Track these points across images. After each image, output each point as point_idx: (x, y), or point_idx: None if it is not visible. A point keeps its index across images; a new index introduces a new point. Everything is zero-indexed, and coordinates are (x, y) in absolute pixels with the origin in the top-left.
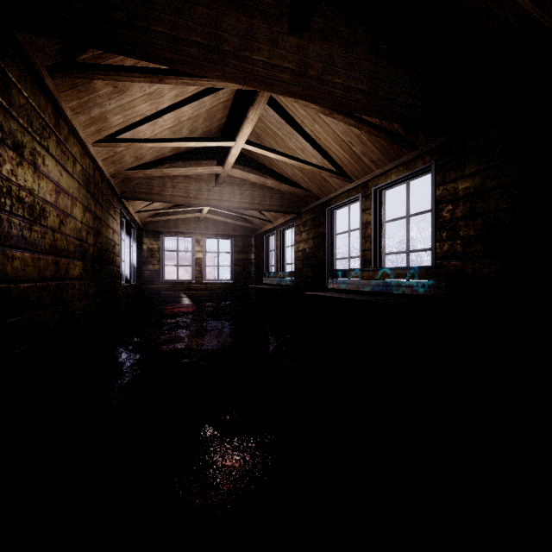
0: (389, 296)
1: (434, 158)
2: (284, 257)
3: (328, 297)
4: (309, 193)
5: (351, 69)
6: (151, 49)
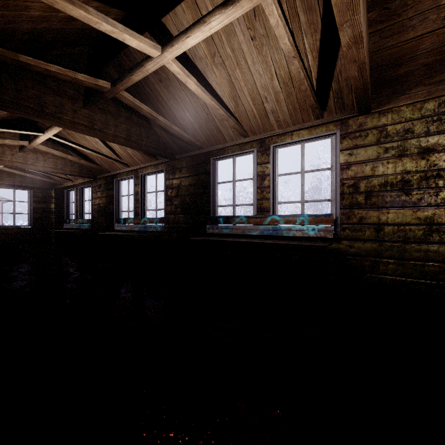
0: (148, 233)
1: (165, 166)
2: (83, 208)
3: (115, 236)
4: (102, 168)
5: (117, 127)
6: (0, 106)
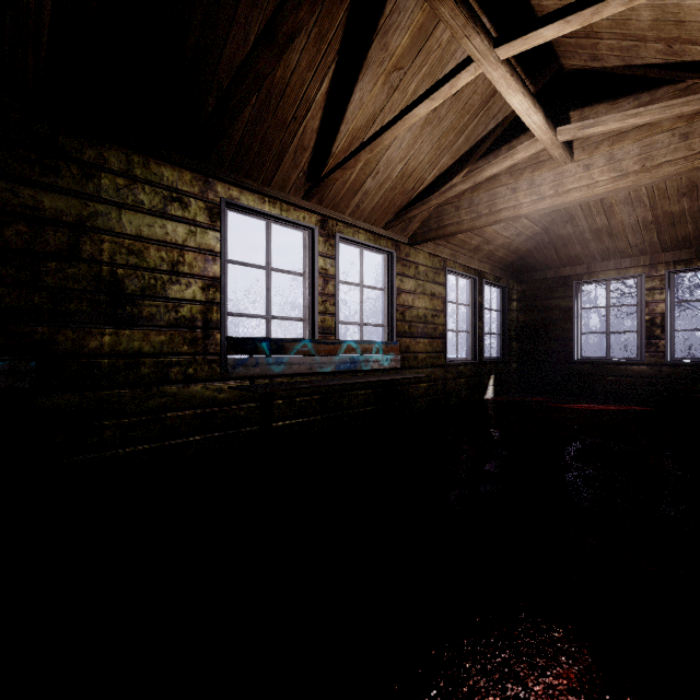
0: None
1: None
2: None
3: None
4: None
5: None
6: None
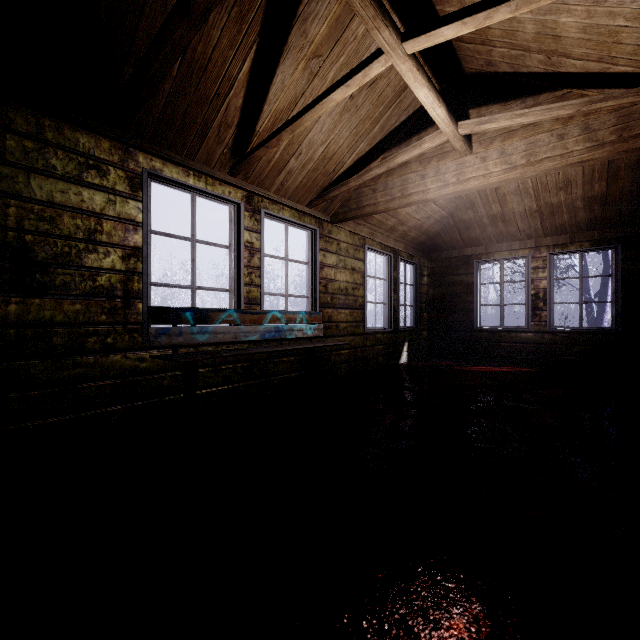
0: None
1: None
2: None
3: None
4: None
5: None
6: None
